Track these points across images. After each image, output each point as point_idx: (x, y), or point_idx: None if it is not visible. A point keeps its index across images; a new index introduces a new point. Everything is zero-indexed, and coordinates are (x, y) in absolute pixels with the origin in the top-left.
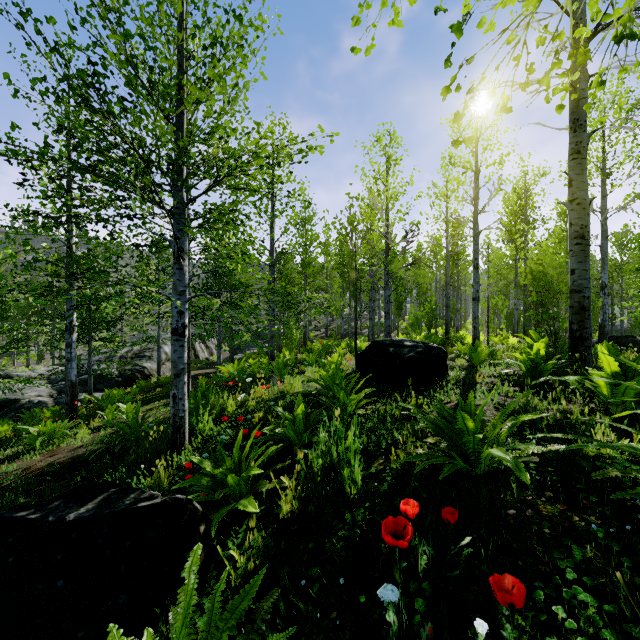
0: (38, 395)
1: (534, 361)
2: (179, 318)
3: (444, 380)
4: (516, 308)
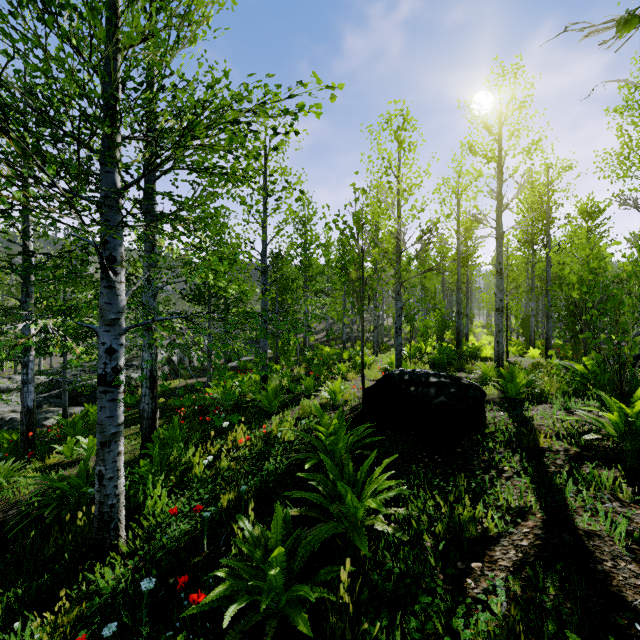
0: (12, 410)
1: (634, 424)
2: (108, 359)
3: (491, 440)
4: (533, 314)
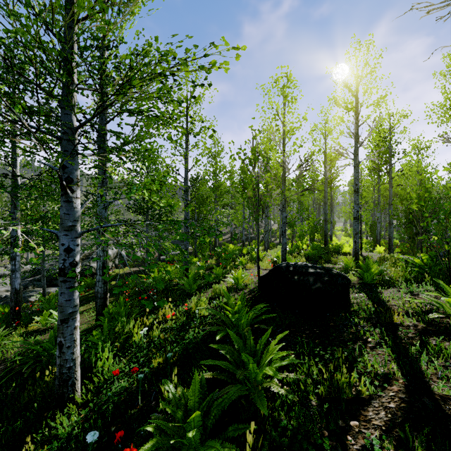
0: (7, 290)
1: None
2: (67, 256)
3: (356, 317)
4: (379, 222)
